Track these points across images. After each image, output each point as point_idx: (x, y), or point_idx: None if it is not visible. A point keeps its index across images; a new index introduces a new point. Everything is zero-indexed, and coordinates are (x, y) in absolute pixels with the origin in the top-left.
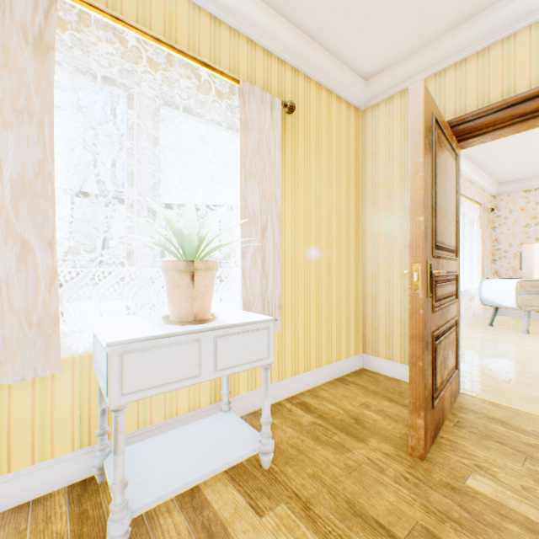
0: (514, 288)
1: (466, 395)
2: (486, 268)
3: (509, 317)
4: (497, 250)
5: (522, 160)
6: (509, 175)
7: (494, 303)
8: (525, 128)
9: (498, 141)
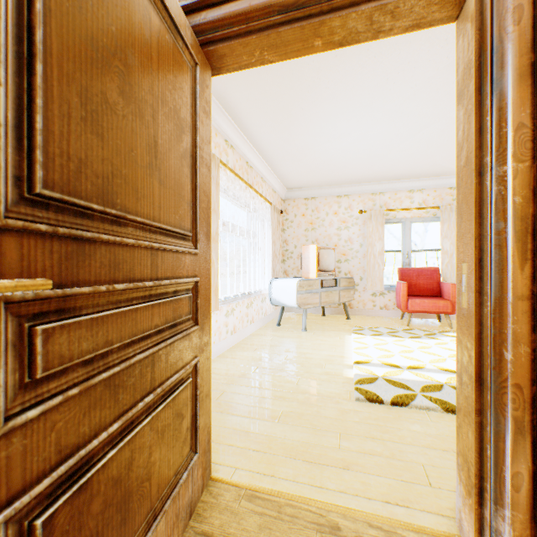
0: (296, 288)
1: (219, 482)
2: (277, 267)
3: (295, 313)
4: (286, 251)
5: (302, 165)
6: (294, 181)
7: (281, 303)
8: (290, 48)
9: (282, 134)
